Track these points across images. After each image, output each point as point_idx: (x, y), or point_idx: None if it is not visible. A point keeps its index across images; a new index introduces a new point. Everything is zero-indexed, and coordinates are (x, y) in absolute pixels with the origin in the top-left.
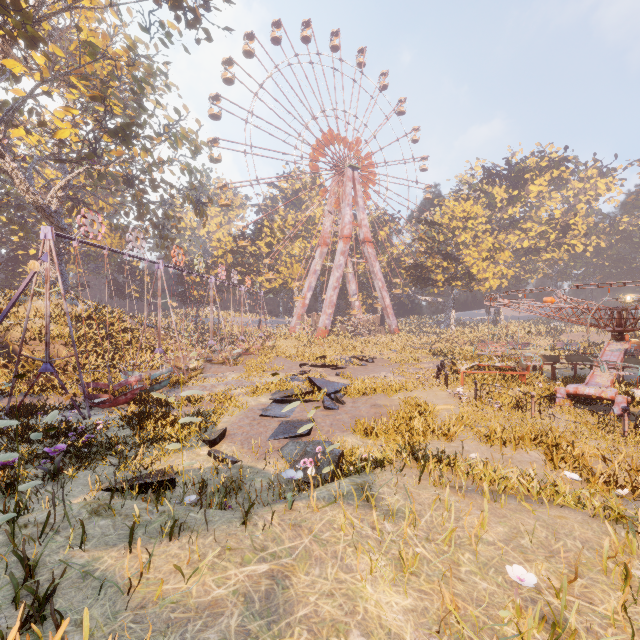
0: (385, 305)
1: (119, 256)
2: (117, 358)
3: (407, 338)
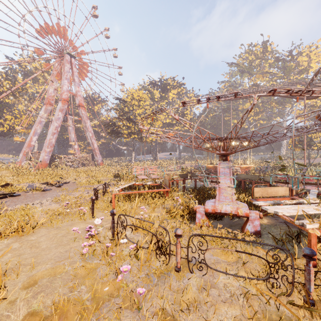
0: (94, 148)
1: None
2: None
3: (107, 168)
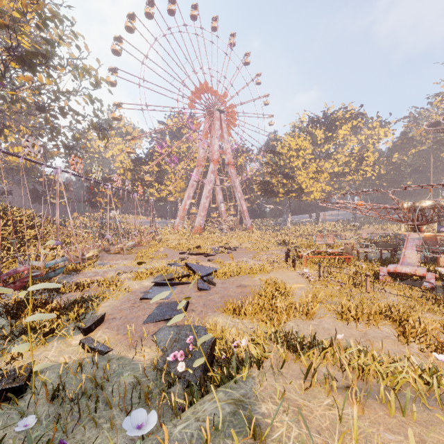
0: (243, 210)
1: (38, 170)
2: (22, 250)
3: (258, 233)
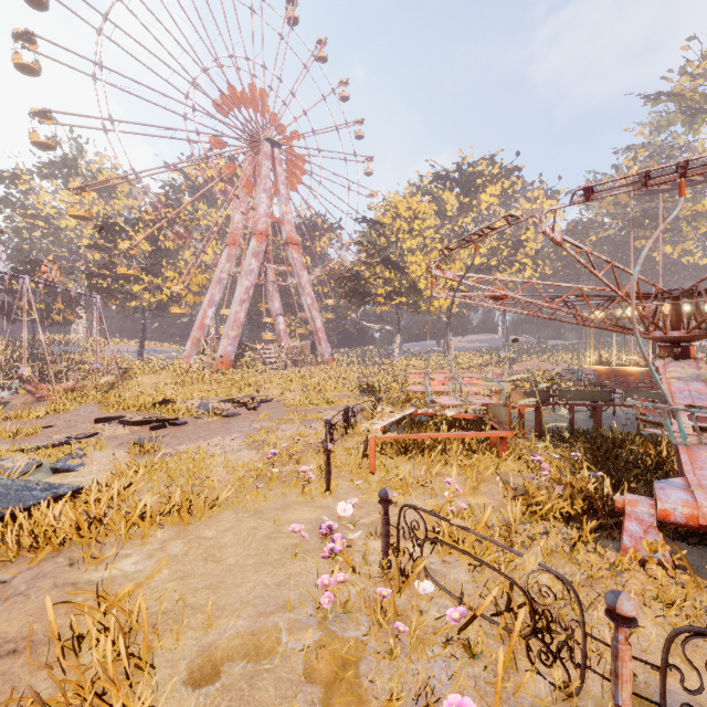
0: (316, 328)
1: None
2: None
3: (341, 370)
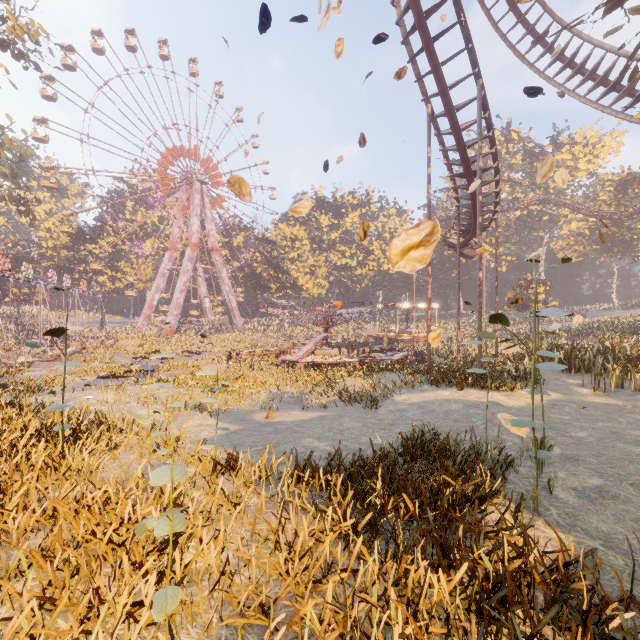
0: (232, 307)
1: None
2: None
3: (249, 336)
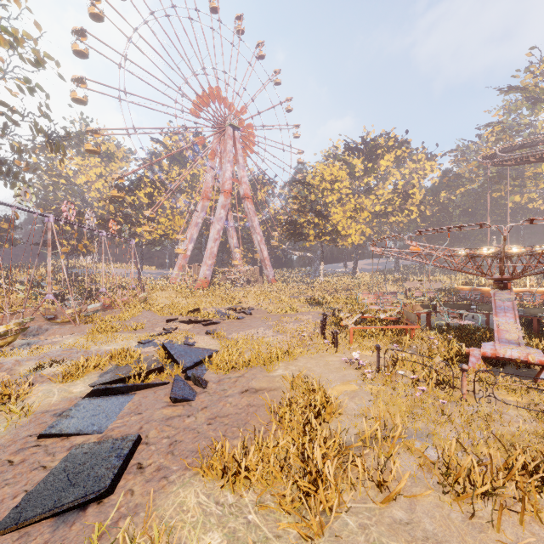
0: (263, 257)
1: None
2: None
3: (283, 287)
